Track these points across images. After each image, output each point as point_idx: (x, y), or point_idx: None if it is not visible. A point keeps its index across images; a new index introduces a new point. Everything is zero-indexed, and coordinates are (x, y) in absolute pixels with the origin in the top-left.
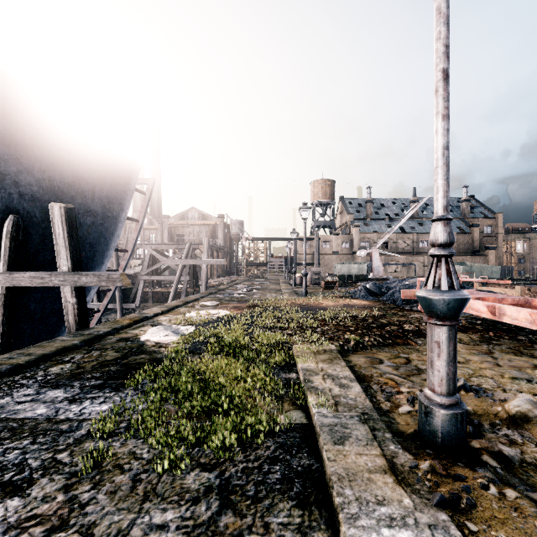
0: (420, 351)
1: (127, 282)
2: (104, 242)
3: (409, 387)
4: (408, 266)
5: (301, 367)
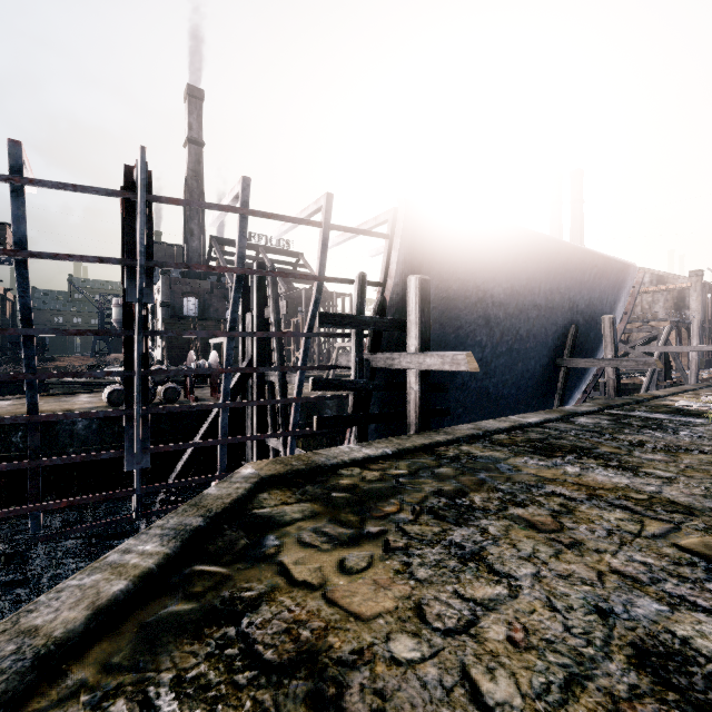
0: None
1: (660, 366)
2: None
3: None
4: None
5: None
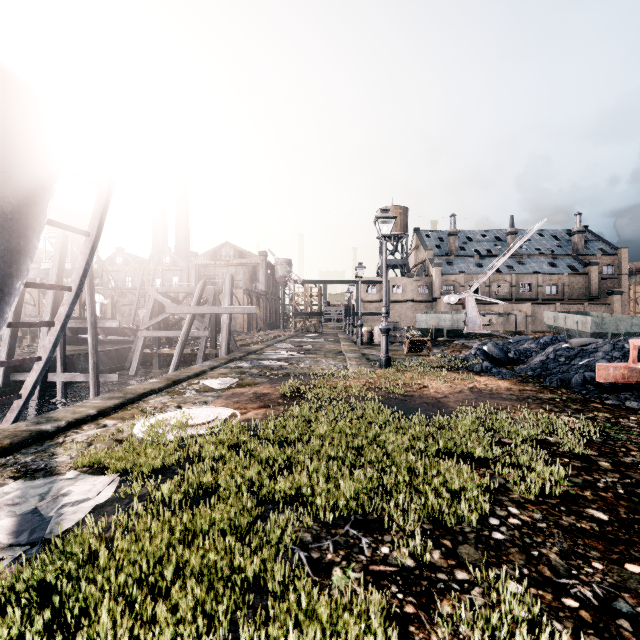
0: None
1: None
2: None
3: None
4: (506, 317)
5: None
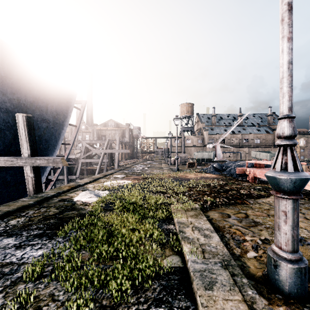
0: (253, 209)
1: (66, 163)
2: (54, 138)
3: (251, 236)
4: (236, 153)
5: (177, 220)
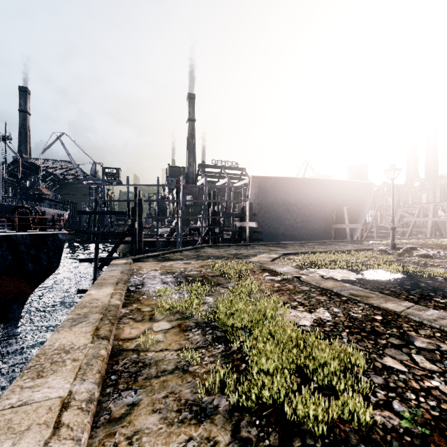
0: None
1: (362, 227)
2: (361, 214)
3: None
4: None
5: None
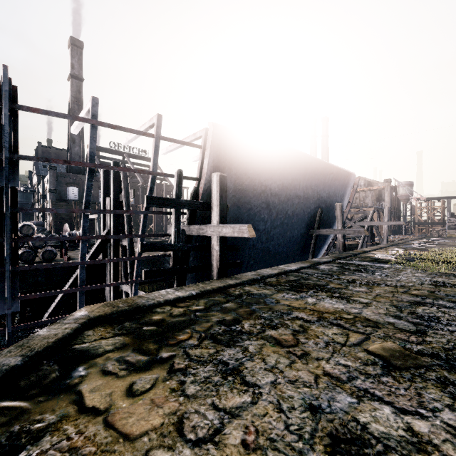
0: None
1: (367, 233)
2: None
3: None
4: None
5: None
